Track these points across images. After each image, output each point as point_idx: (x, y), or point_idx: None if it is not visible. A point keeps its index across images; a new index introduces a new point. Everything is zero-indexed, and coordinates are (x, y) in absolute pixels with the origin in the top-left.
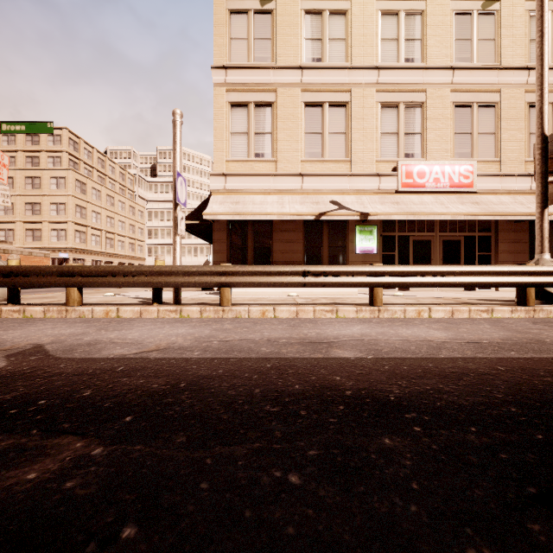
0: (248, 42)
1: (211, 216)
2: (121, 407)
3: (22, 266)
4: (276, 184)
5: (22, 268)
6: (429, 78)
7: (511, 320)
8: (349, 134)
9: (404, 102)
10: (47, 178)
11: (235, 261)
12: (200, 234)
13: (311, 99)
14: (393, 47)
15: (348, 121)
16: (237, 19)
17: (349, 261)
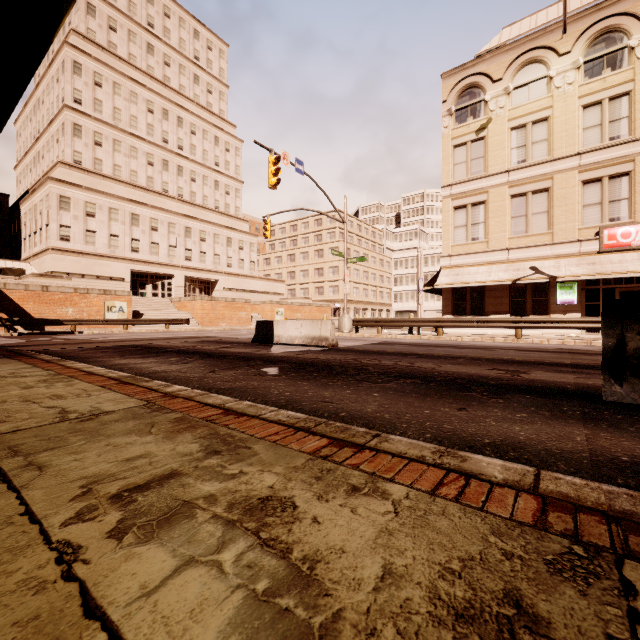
0: (466, 164)
1: (439, 286)
2: (409, 344)
3: (362, 319)
4: (487, 258)
5: (362, 319)
6: (637, 148)
7: (582, 345)
8: (551, 212)
9: (609, 175)
10: (327, 249)
11: (457, 312)
12: (436, 291)
13: (516, 192)
14: (596, 131)
15: (550, 202)
16: (458, 150)
17: (550, 310)
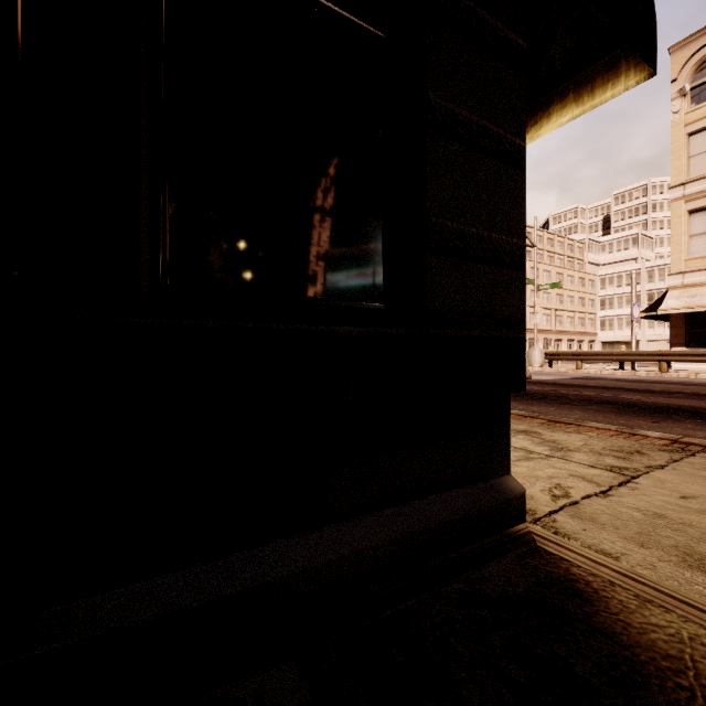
0: None
1: (664, 311)
2: (618, 380)
3: (556, 352)
4: None
5: (557, 352)
6: None
7: None
8: None
9: None
10: None
11: (694, 343)
12: (662, 317)
13: None
14: None
15: None
16: (696, 138)
17: None
